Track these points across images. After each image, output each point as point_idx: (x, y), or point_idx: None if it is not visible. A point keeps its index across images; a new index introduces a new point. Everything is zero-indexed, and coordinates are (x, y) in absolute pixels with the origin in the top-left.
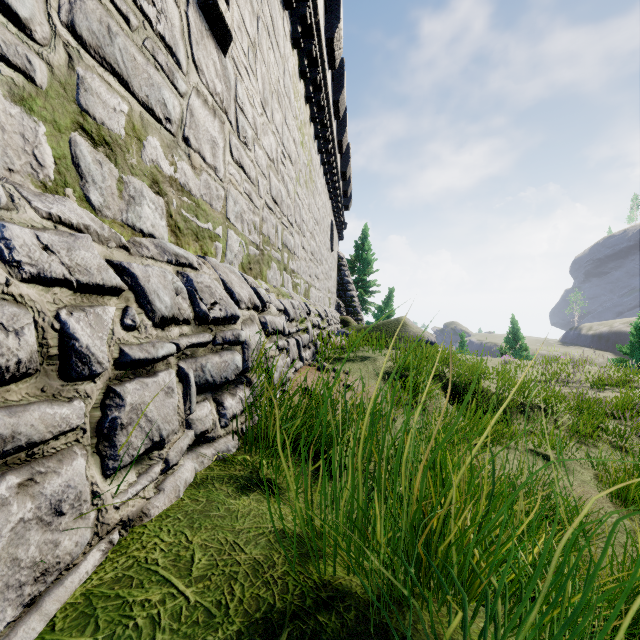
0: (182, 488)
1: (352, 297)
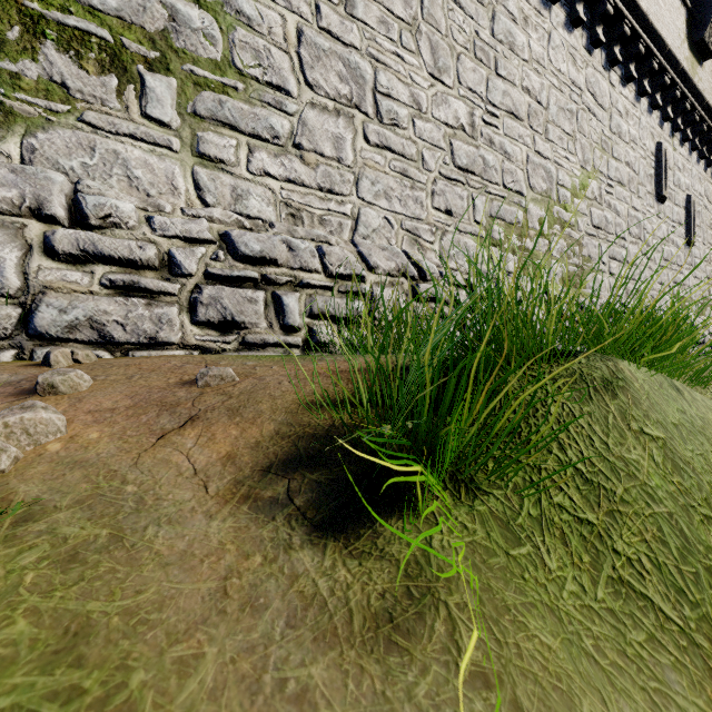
0: None
1: None
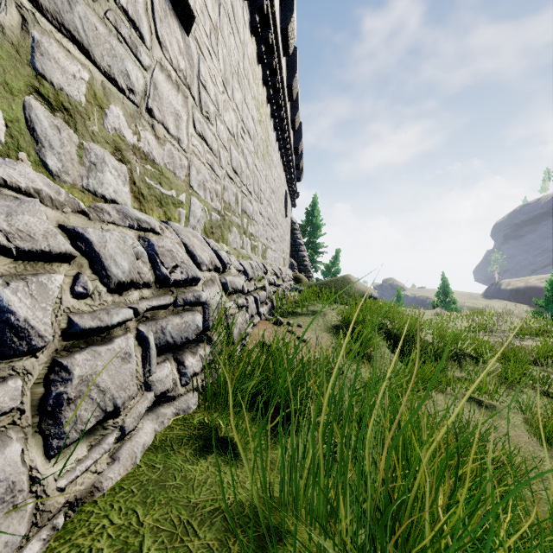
0: (139, 454)
1: (303, 257)
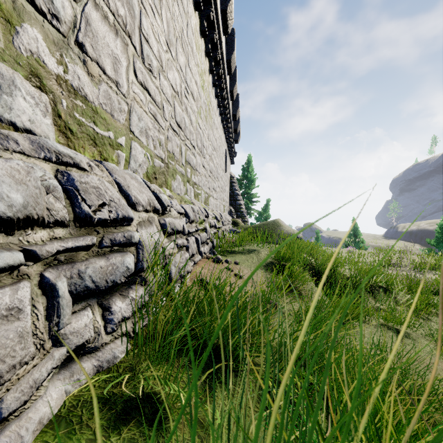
0: (29, 436)
1: (240, 205)
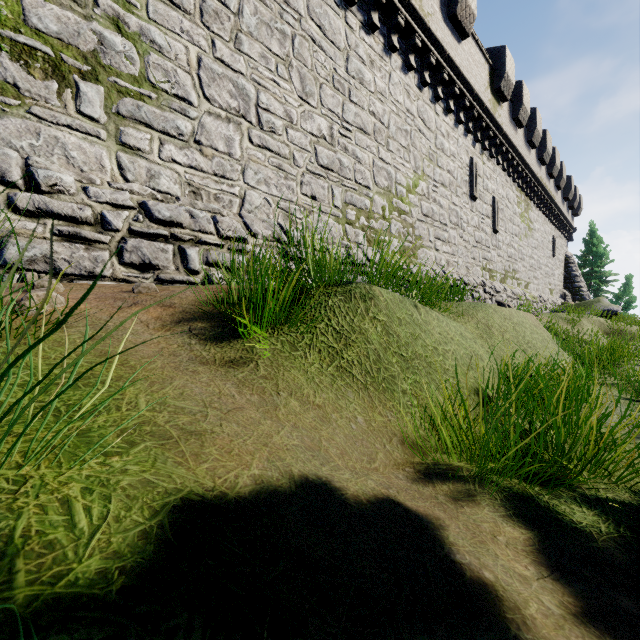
0: None
1: (579, 287)
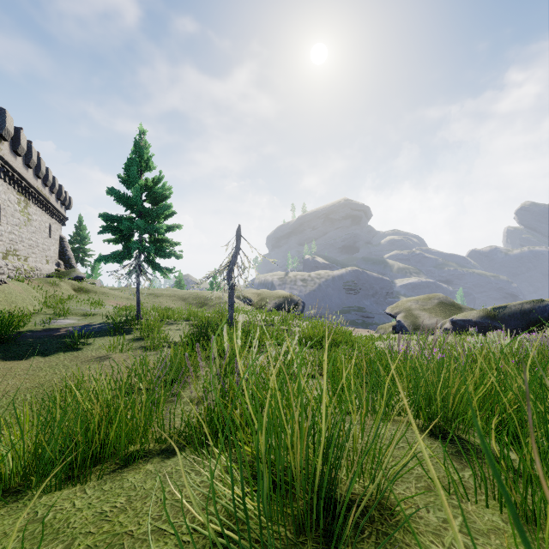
0: None
1: (70, 258)
